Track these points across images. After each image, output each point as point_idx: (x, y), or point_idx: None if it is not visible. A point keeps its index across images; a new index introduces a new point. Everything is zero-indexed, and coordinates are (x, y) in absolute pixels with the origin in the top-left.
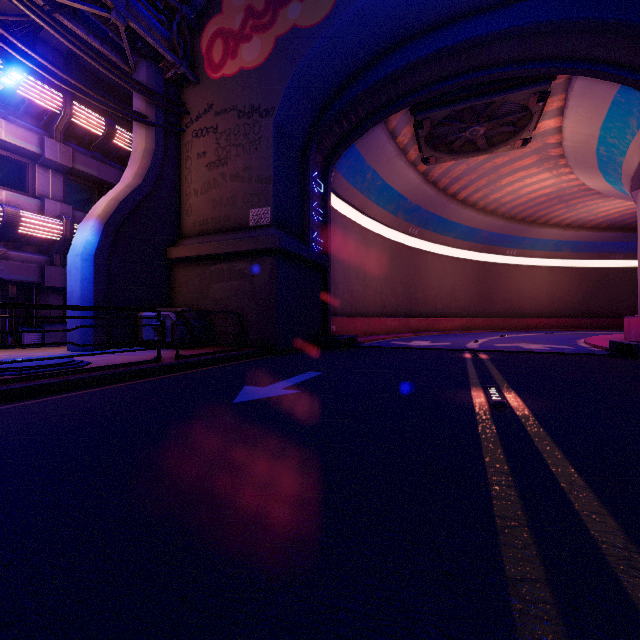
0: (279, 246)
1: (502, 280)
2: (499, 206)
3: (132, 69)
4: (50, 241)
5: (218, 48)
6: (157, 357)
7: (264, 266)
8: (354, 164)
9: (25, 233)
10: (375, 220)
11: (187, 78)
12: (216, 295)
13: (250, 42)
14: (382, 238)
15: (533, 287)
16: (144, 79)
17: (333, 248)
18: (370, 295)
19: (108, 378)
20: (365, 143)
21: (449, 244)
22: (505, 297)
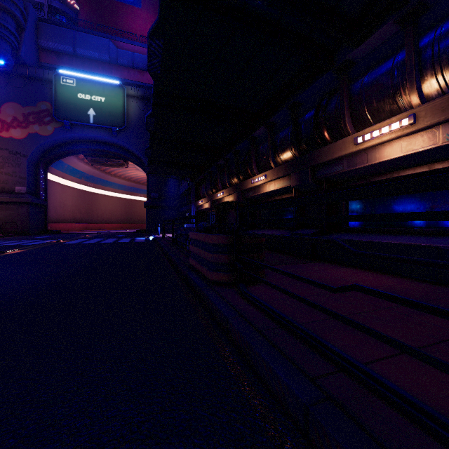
0: (32, 202)
1: (137, 207)
2: (131, 178)
3: None
4: None
5: None
6: None
7: (24, 207)
8: (59, 163)
9: None
10: (70, 181)
11: None
12: None
13: (16, 129)
14: (73, 188)
15: None
16: None
17: (48, 195)
18: (67, 213)
19: None
20: (64, 158)
21: (110, 190)
22: (139, 214)
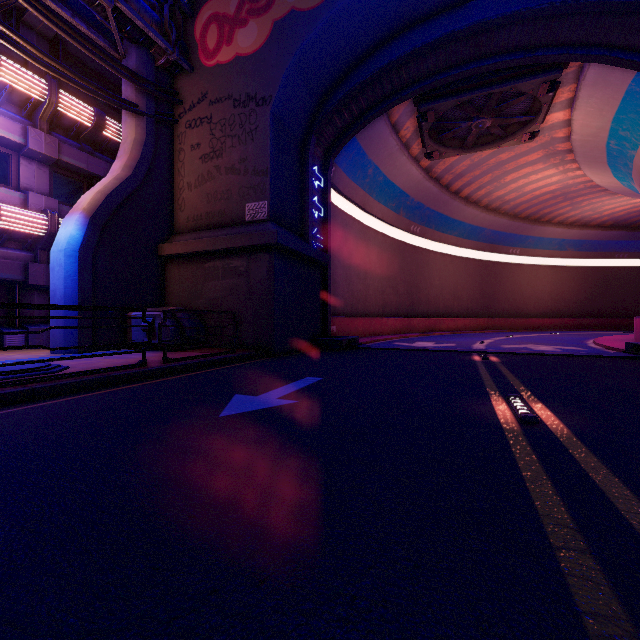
0: (276, 242)
1: (505, 279)
2: (503, 204)
3: (121, 55)
4: (34, 237)
5: (212, 34)
6: (142, 361)
7: (260, 263)
8: (355, 158)
9: (6, 228)
10: (376, 217)
11: (180, 66)
12: (210, 294)
13: (246, 27)
14: (383, 236)
15: (536, 287)
16: (134, 66)
17: (333, 246)
18: (371, 294)
19: (83, 385)
20: (367, 136)
21: (451, 243)
22: (508, 297)
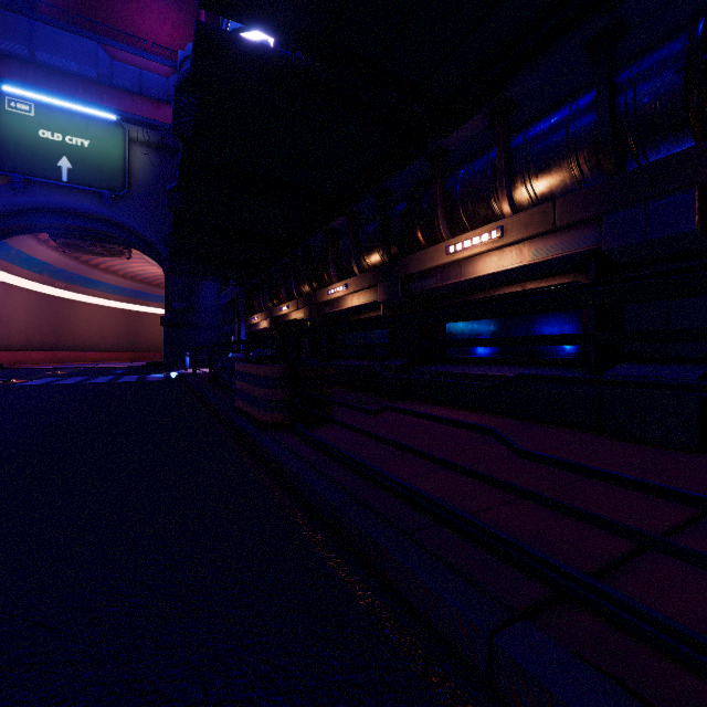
0: None
1: (147, 324)
2: (137, 275)
3: None
4: None
5: None
6: None
7: None
8: None
9: None
10: (20, 277)
11: None
12: None
13: None
14: (28, 291)
15: None
16: None
17: None
18: (15, 334)
19: None
20: (10, 238)
21: (98, 296)
22: (150, 337)
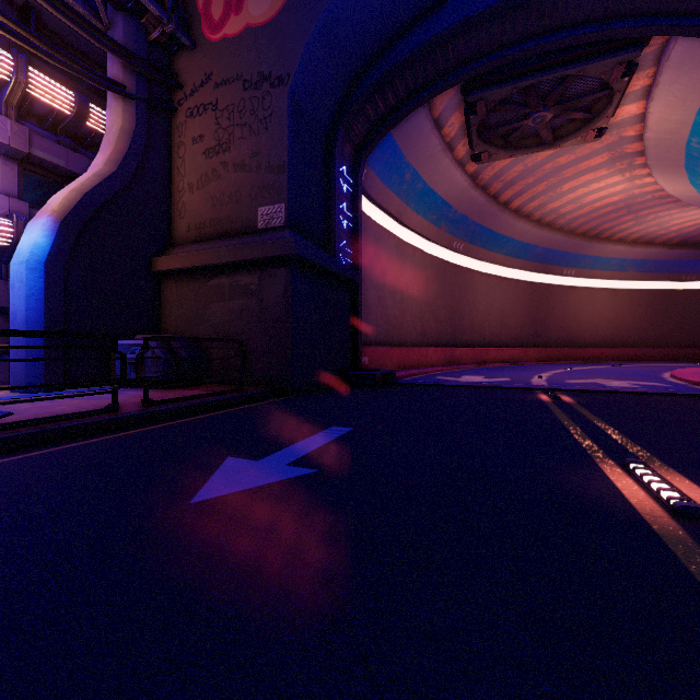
0: (295, 252)
1: (558, 304)
2: (557, 217)
3: (105, 25)
4: None
5: (218, 1)
6: (111, 405)
7: (276, 280)
8: (390, 160)
9: None
10: (414, 231)
11: (179, 41)
12: (215, 318)
13: None
14: (422, 253)
15: (593, 312)
16: (121, 38)
17: (365, 263)
18: (408, 320)
19: (12, 443)
20: (404, 133)
21: (499, 262)
22: (562, 324)
